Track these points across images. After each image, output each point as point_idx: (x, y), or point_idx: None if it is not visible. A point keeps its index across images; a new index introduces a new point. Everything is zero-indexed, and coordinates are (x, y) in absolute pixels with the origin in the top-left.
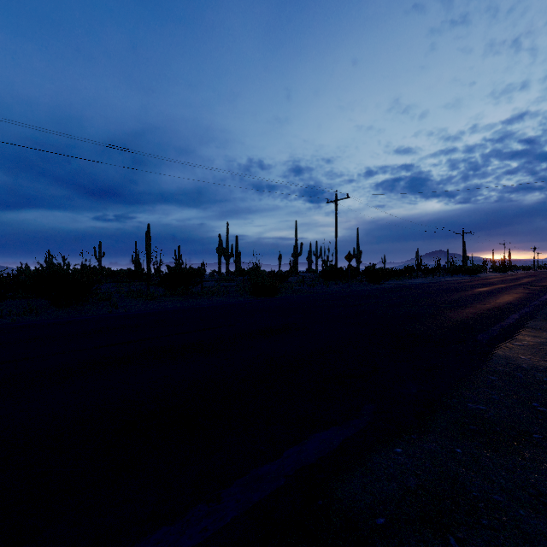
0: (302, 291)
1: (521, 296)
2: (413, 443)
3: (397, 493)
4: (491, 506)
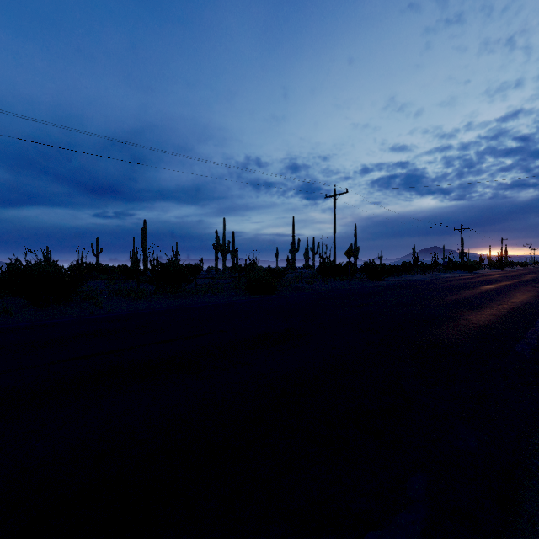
0: (300, 289)
1: (535, 294)
2: None
3: None
4: None
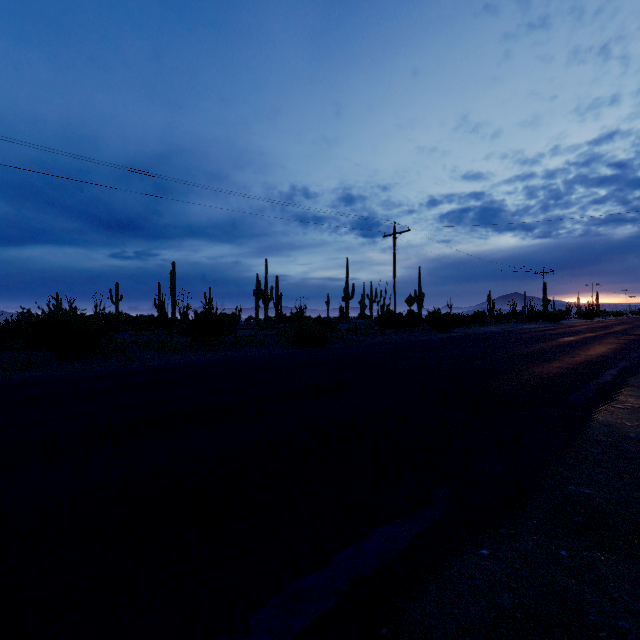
0: (354, 341)
1: (616, 347)
2: (502, 541)
3: (488, 617)
4: (616, 637)
